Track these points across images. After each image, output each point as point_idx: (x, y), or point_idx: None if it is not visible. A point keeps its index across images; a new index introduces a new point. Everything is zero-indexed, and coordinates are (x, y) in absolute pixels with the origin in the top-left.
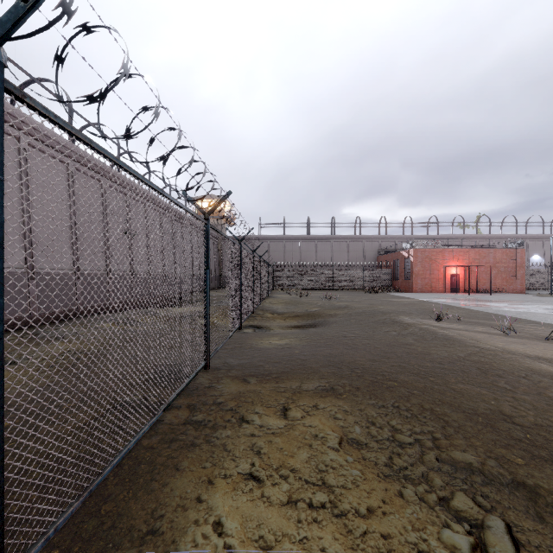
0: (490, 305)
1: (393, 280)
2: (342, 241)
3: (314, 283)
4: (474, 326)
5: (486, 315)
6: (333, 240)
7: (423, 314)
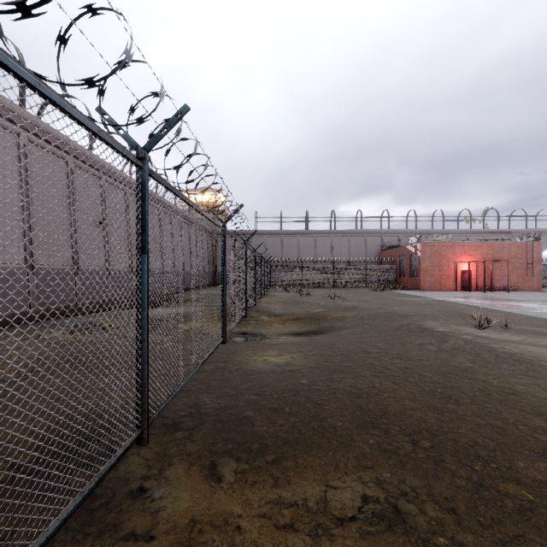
0: (522, 306)
1: (398, 277)
2: (343, 236)
3: (313, 280)
4: (534, 336)
5: (532, 320)
6: (333, 235)
7: (453, 319)
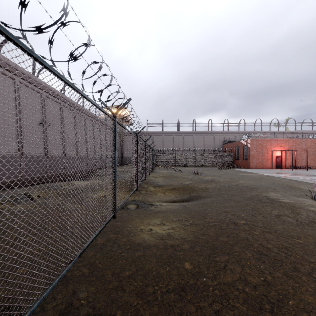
0: None
1: (235, 160)
2: (200, 135)
3: (182, 162)
4: None
5: None
6: (194, 134)
7: (288, 191)
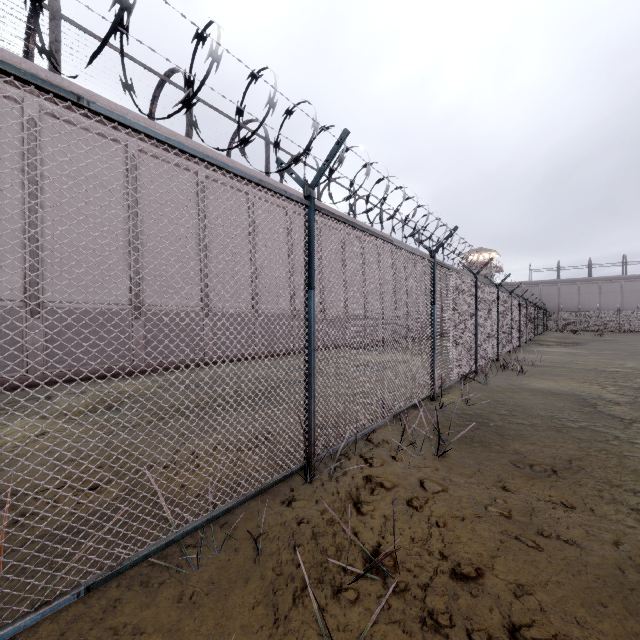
0: None
1: None
2: (637, 281)
3: (593, 325)
4: None
5: None
6: (623, 280)
7: None
